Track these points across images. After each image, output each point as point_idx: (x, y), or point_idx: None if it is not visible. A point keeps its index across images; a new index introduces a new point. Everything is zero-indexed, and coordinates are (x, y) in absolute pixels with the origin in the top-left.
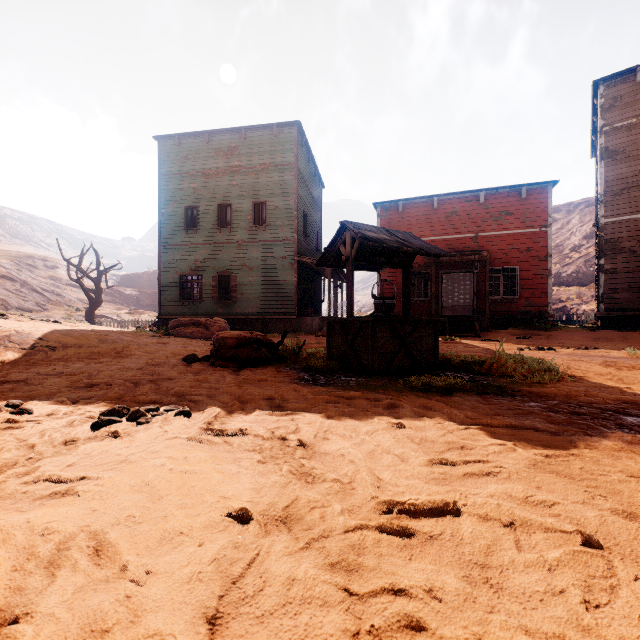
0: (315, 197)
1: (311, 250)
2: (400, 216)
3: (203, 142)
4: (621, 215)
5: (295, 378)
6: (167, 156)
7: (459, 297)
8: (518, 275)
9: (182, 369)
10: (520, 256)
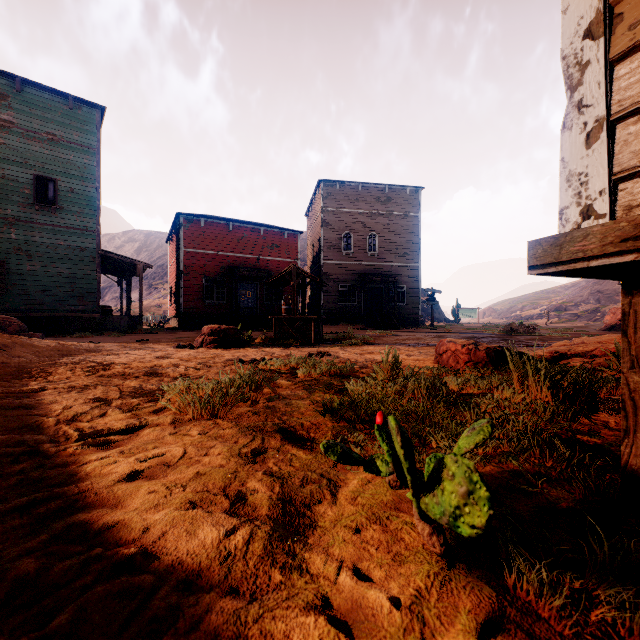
0: None
1: None
2: (202, 230)
3: None
4: (331, 260)
5: (297, 347)
6: None
7: None
8: (283, 289)
9: (220, 350)
10: None
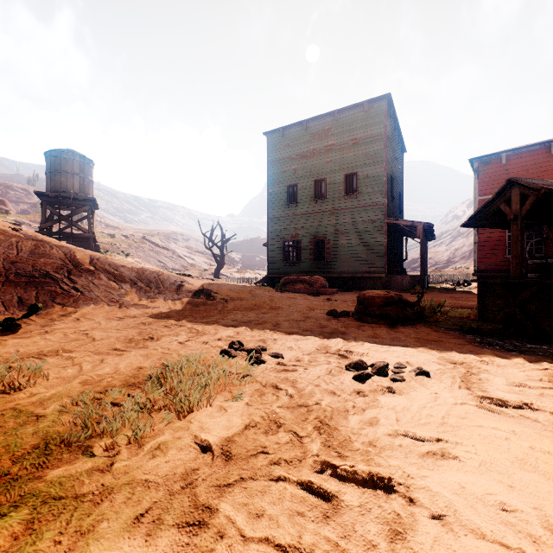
0: (398, 162)
1: (396, 212)
2: (503, 168)
3: (301, 130)
4: None
5: (471, 341)
6: (273, 147)
7: None
8: None
9: (341, 323)
10: None
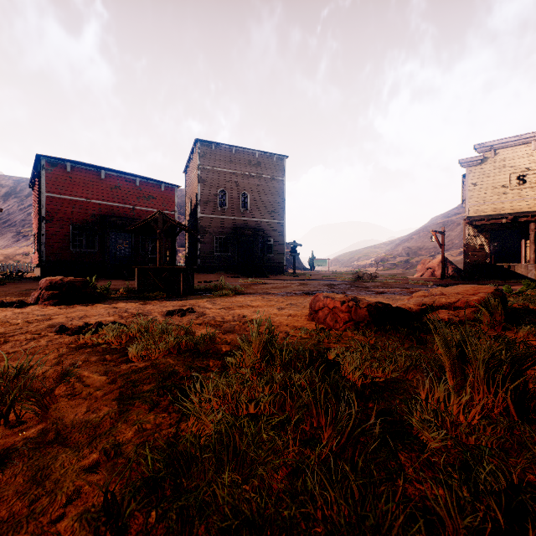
0: None
1: None
2: (69, 175)
3: None
4: (207, 214)
5: (161, 300)
6: None
7: None
8: None
9: (57, 308)
10: None
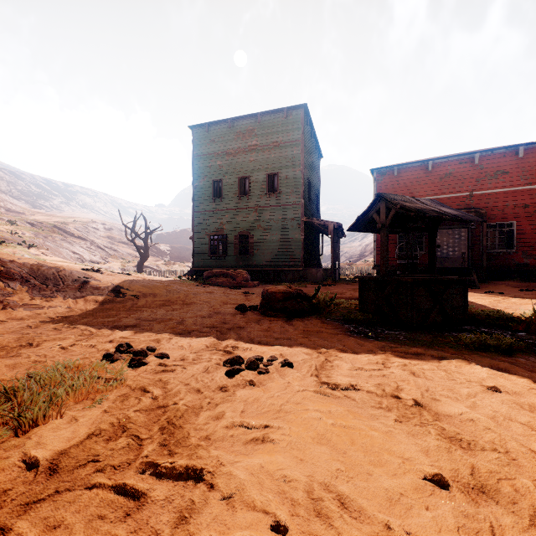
0: (315, 166)
1: (313, 211)
2: (395, 179)
3: (227, 128)
4: None
5: (345, 330)
6: (199, 141)
7: (448, 250)
8: (515, 230)
9: (244, 318)
10: (517, 212)
